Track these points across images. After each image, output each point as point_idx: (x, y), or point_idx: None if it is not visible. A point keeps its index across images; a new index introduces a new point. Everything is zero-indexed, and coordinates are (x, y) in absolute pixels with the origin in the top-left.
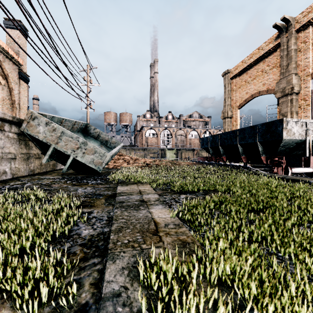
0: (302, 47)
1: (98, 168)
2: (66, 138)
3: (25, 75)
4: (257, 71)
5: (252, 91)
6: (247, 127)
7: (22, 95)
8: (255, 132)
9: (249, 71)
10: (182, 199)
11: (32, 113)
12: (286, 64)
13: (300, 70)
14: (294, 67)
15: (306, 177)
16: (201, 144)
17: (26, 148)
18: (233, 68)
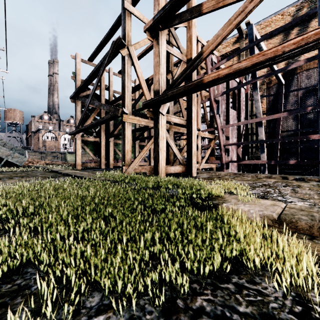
0: None
1: (20, 164)
2: (3, 150)
3: None
4: None
5: None
6: None
7: None
8: None
9: None
10: None
11: None
12: None
13: None
14: None
15: None
16: None
17: None
18: None
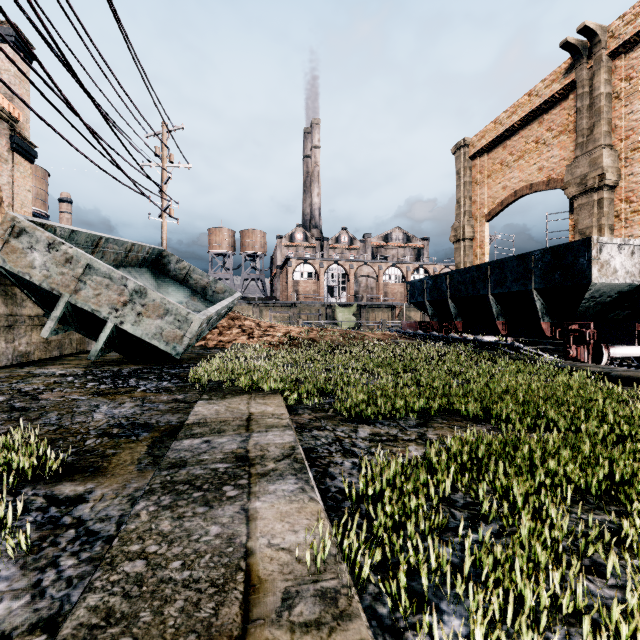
0: (623, 90)
1: (172, 350)
2: (98, 279)
3: (27, 143)
4: (525, 142)
5: (516, 183)
6: (509, 257)
7: (19, 186)
8: (527, 268)
9: (510, 141)
10: (361, 441)
11: (15, 221)
12: (588, 125)
13: (617, 137)
14: (606, 132)
15: (639, 366)
16: (409, 295)
17: (7, 304)
18: (475, 136)
